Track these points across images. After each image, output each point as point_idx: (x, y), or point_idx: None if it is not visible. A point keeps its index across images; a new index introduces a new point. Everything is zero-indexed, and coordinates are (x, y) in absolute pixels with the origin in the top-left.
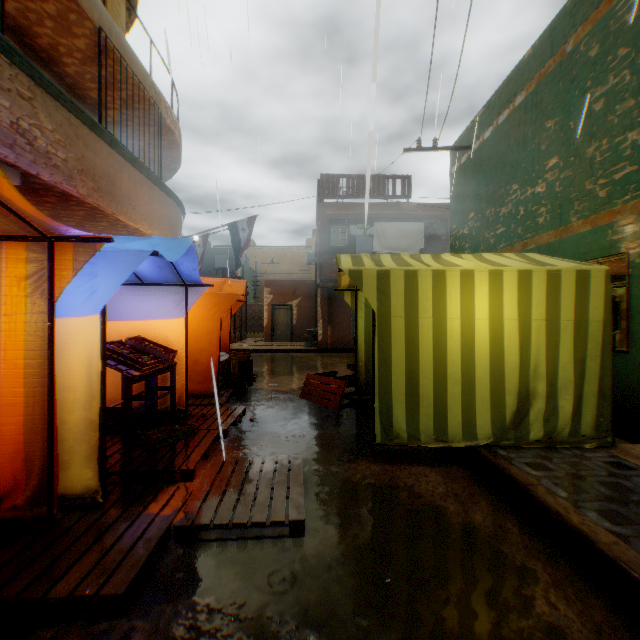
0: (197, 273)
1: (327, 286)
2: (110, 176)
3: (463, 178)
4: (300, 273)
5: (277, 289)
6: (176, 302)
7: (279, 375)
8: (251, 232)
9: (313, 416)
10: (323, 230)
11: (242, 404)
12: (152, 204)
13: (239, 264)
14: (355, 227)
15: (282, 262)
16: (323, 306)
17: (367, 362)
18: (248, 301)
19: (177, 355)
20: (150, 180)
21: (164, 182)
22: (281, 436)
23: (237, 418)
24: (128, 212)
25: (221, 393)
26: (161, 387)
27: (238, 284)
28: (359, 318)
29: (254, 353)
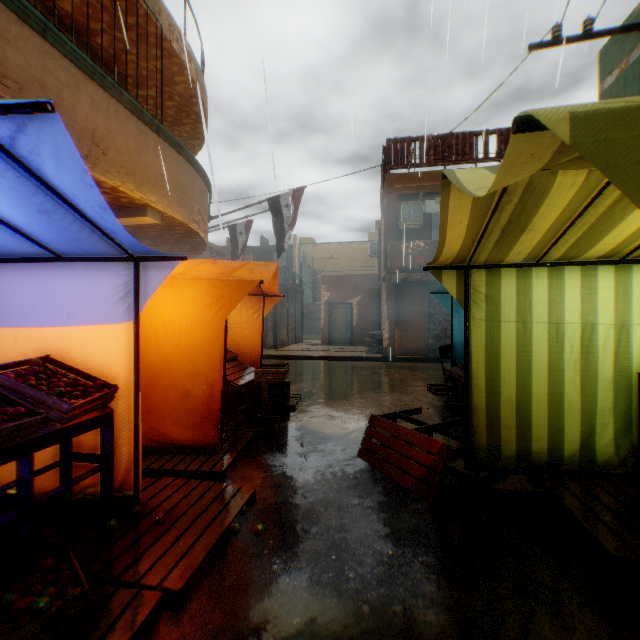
0: (114, 219)
1: (395, 279)
2: (46, 89)
3: (634, 86)
4: (361, 270)
5: (335, 285)
6: (120, 292)
7: (331, 399)
8: (297, 208)
9: (384, 525)
10: (390, 209)
11: (259, 467)
12: (143, 155)
13: (281, 250)
14: (432, 202)
15: (342, 259)
16: (389, 304)
17: (490, 407)
18: (306, 300)
19: (122, 392)
20: (139, 119)
21: (195, 155)
22: (307, 621)
23: (226, 528)
24: (91, 157)
25: (231, 441)
26: (87, 455)
27: (264, 268)
28: (473, 321)
29: (306, 360)
